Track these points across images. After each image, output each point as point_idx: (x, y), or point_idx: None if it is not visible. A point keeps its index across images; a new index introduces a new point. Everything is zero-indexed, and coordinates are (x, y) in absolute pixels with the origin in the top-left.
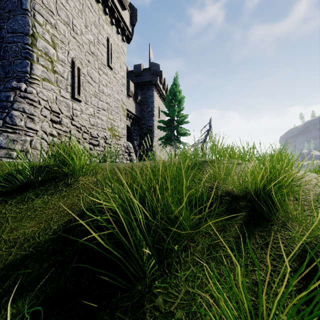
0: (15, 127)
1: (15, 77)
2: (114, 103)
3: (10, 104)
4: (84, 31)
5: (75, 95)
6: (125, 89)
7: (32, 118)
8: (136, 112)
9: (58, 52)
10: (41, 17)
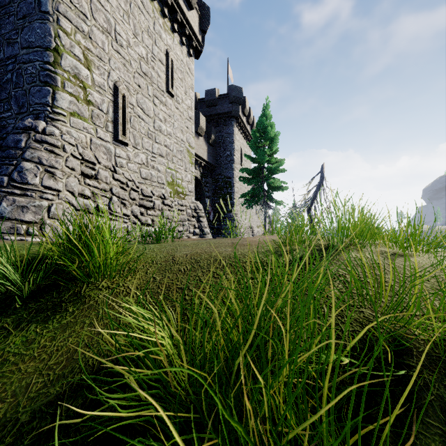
0: (25, 186)
1: (31, 113)
2: (177, 145)
3: (21, 152)
4: (132, 42)
5: (119, 135)
6: (192, 125)
7: (52, 172)
8: (209, 157)
9: (93, 74)
10: (68, 23)
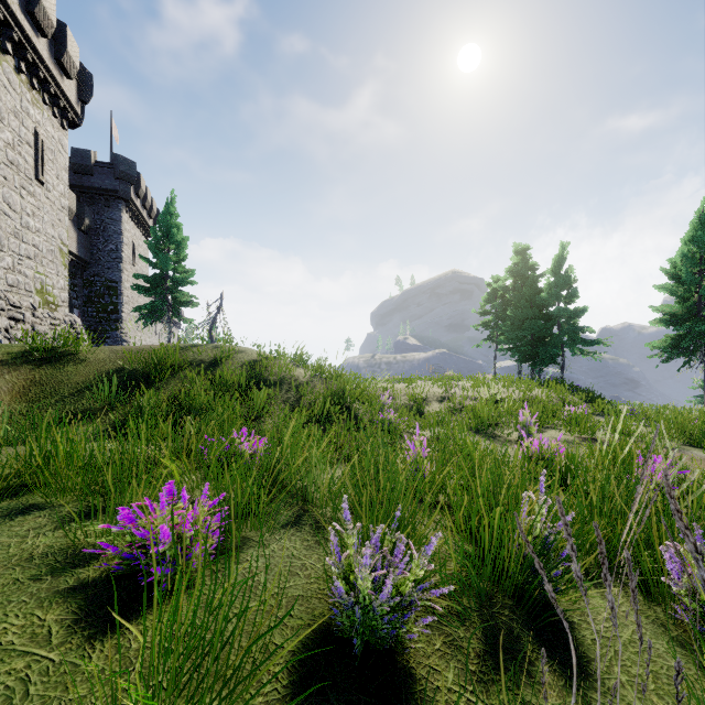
0: None
1: None
2: (47, 244)
3: None
4: None
5: None
6: (66, 217)
7: None
8: (80, 249)
9: None
10: None
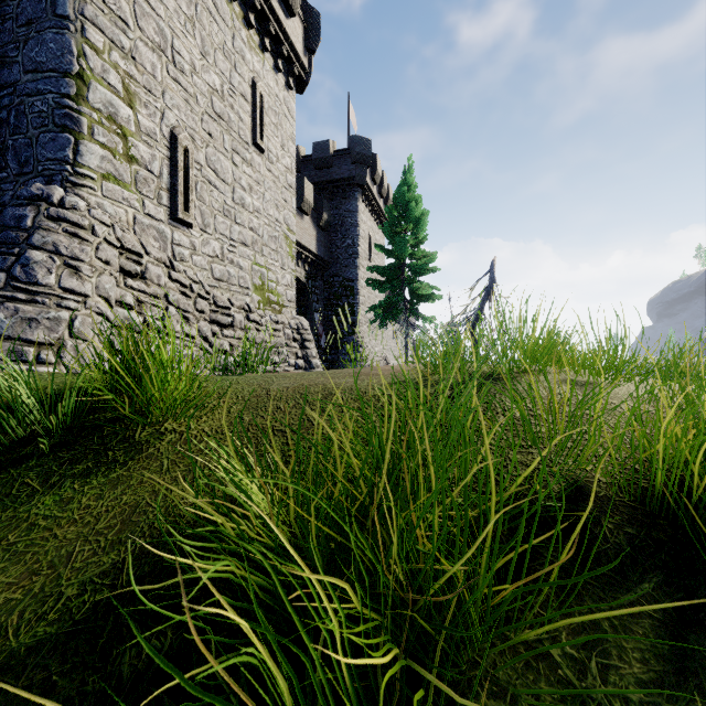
0: (34, 288)
1: (40, 174)
2: (269, 228)
3: (26, 236)
4: (199, 66)
5: (179, 211)
6: (293, 197)
7: (76, 266)
8: (319, 248)
9: (139, 115)
10: (99, 34)
